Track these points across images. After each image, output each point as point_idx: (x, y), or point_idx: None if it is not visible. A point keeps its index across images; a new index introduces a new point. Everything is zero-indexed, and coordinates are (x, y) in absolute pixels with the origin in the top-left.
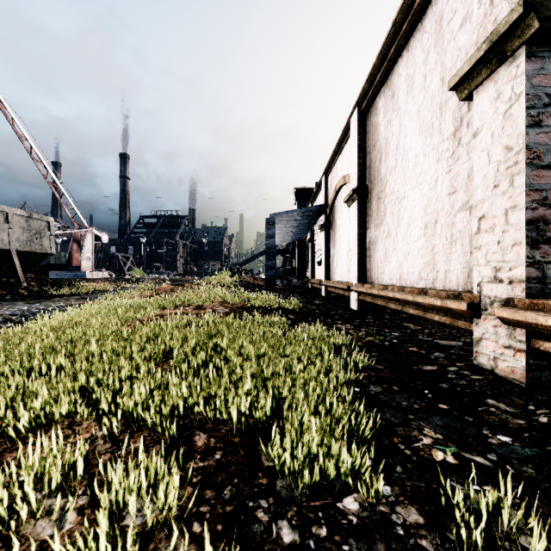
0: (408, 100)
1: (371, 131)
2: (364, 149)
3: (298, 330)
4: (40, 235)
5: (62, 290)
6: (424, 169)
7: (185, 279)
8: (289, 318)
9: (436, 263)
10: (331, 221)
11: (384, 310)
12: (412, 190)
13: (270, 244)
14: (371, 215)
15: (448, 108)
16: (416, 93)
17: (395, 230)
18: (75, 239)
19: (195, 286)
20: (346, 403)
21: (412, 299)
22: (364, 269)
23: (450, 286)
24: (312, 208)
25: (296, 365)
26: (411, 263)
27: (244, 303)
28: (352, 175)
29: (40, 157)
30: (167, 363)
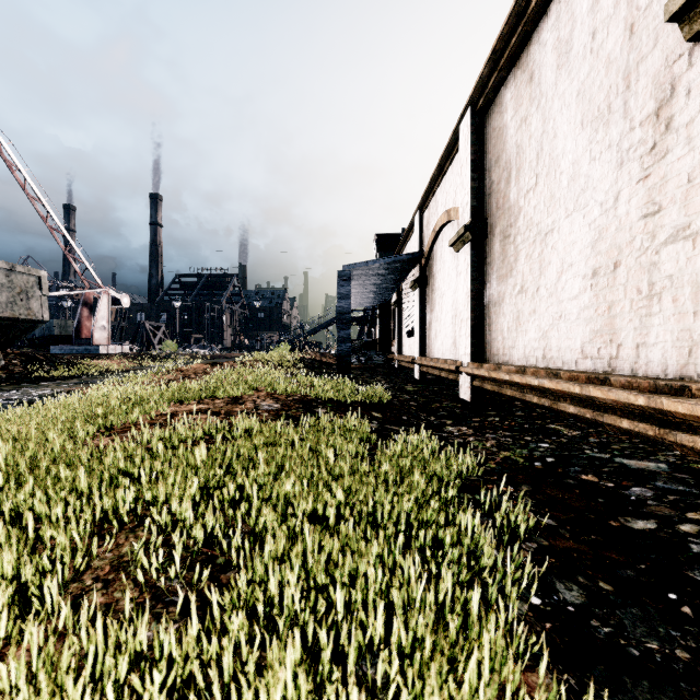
0: (560, 78)
1: (492, 139)
2: (481, 167)
3: (391, 442)
4: (26, 295)
5: (57, 371)
6: (592, 181)
7: (231, 355)
8: (374, 417)
9: (616, 332)
10: (428, 276)
11: (510, 401)
12: (568, 218)
13: (344, 308)
14: (492, 263)
15: (642, 73)
16: (575, 63)
17: (535, 282)
18: (85, 303)
19: (238, 366)
20: (551, 692)
21: (580, 391)
22: (481, 342)
23: (648, 370)
24: (401, 258)
25: (413, 571)
26: (566, 332)
27: (306, 393)
28: (462, 206)
29: (37, 194)
30: (134, 537)
